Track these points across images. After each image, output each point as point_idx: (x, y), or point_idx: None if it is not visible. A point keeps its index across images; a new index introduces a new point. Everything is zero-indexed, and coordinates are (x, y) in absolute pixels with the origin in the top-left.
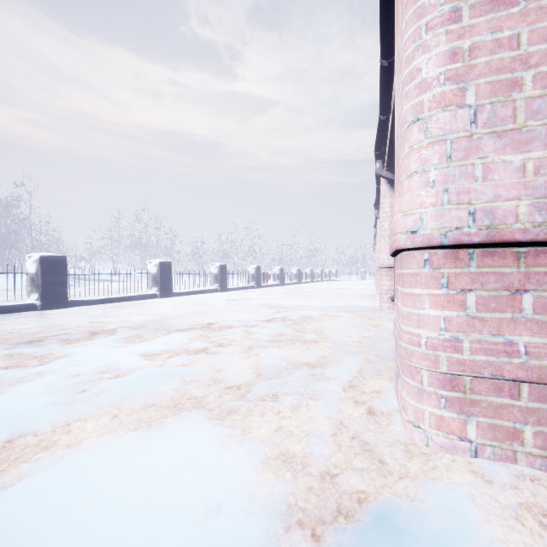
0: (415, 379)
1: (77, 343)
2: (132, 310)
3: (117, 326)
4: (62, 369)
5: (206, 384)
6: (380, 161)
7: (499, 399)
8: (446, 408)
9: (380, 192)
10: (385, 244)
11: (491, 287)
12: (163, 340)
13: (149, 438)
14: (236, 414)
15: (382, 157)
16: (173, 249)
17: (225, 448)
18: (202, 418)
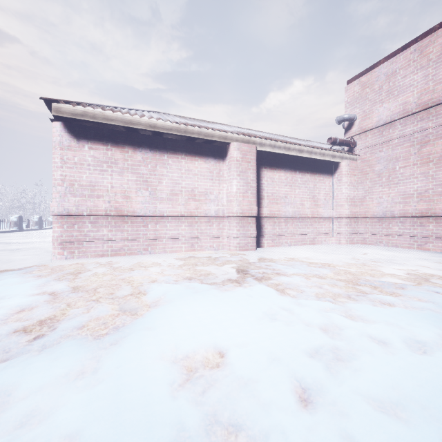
0: (54, 245)
1: None
2: None
3: None
4: None
5: None
6: None
7: (71, 246)
8: (60, 250)
9: None
10: None
11: (69, 224)
12: None
13: None
14: None
15: None
16: None
17: None
18: None
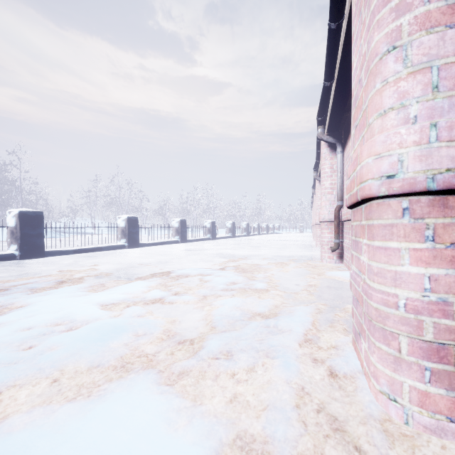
0: (391, 346)
1: (41, 292)
2: (101, 259)
3: (84, 274)
4: (17, 321)
5: (159, 338)
6: (322, 126)
7: None
8: (432, 383)
9: (321, 155)
10: (326, 201)
11: None
12: (123, 289)
13: (84, 415)
14: (187, 378)
15: (323, 123)
16: (141, 207)
17: (171, 429)
18: (150, 384)
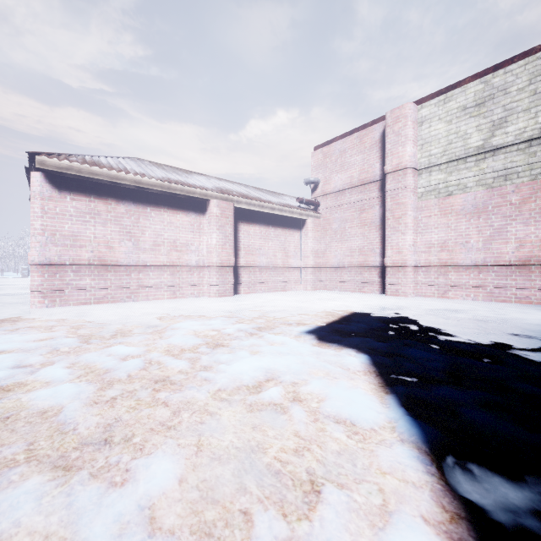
0: (34, 294)
1: None
2: None
3: None
4: None
5: None
6: None
7: (52, 294)
8: (41, 298)
9: None
10: None
11: (51, 273)
12: None
13: None
14: None
15: None
16: None
17: None
18: None
